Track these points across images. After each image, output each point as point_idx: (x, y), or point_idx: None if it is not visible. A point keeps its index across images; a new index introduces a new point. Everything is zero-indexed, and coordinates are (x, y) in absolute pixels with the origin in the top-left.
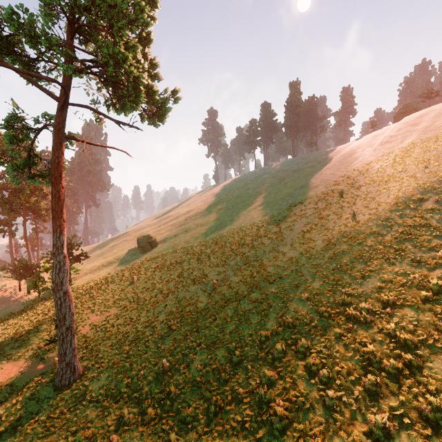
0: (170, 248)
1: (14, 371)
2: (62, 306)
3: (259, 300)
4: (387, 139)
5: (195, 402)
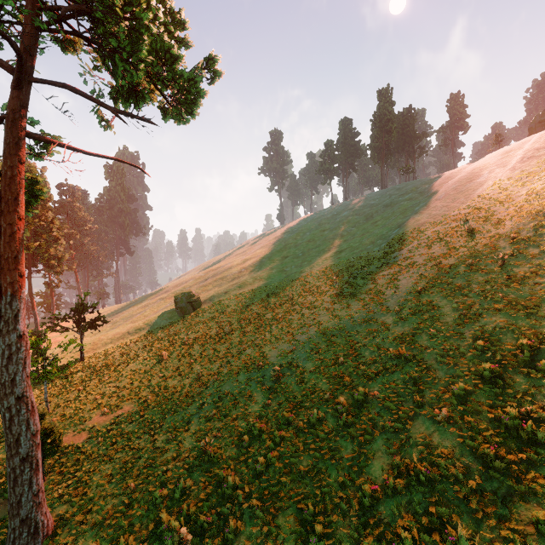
0: (218, 311)
1: None
2: (13, 423)
3: (352, 410)
4: (530, 153)
5: None
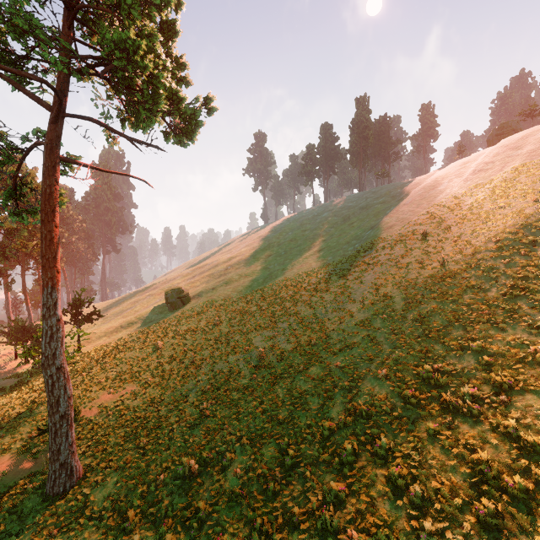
0: (207, 305)
1: None
2: (54, 387)
3: (320, 376)
4: (481, 166)
5: (233, 526)
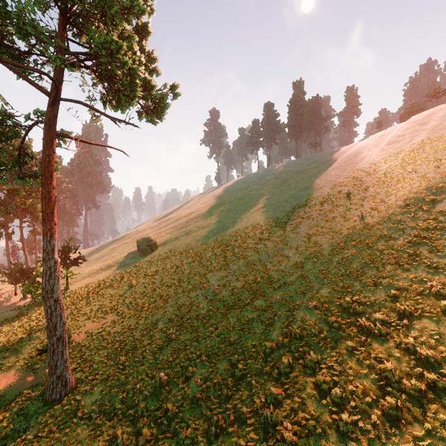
0: (171, 252)
1: (3, 383)
2: (53, 315)
3: (263, 307)
4: (394, 138)
5: (195, 422)
